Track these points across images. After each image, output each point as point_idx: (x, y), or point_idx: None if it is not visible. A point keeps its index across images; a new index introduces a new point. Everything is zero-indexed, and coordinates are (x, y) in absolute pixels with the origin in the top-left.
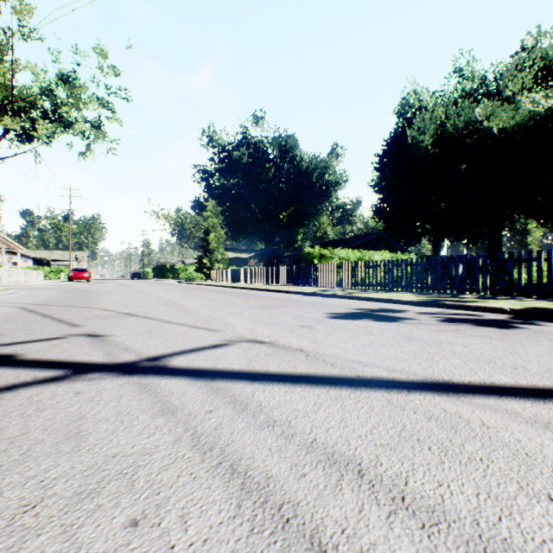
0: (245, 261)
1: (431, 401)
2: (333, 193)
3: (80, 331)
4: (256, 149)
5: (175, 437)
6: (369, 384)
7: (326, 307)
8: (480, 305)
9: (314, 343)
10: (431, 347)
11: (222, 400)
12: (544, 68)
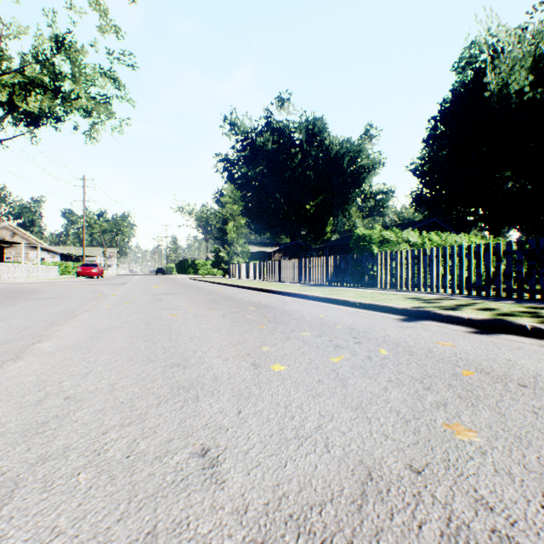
0: (269, 255)
1: None
2: (367, 180)
3: None
4: (280, 134)
5: None
6: None
7: None
8: None
9: None
10: None
11: None
12: None
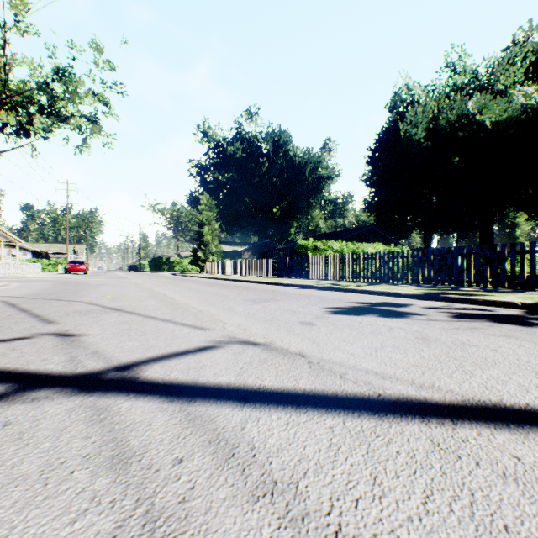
0: (239, 254)
1: (492, 441)
2: (326, 188)
3: (52, 329)
4: (250, 144)
5: (116, 521)
6: (396, 408)
7: (323, 300)
8: (488, 299)
9: (316, 345)
10: (455, 351)
11: (199, 438)
12: (536, 62)
